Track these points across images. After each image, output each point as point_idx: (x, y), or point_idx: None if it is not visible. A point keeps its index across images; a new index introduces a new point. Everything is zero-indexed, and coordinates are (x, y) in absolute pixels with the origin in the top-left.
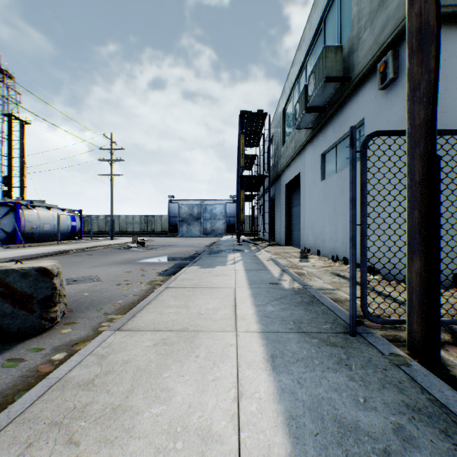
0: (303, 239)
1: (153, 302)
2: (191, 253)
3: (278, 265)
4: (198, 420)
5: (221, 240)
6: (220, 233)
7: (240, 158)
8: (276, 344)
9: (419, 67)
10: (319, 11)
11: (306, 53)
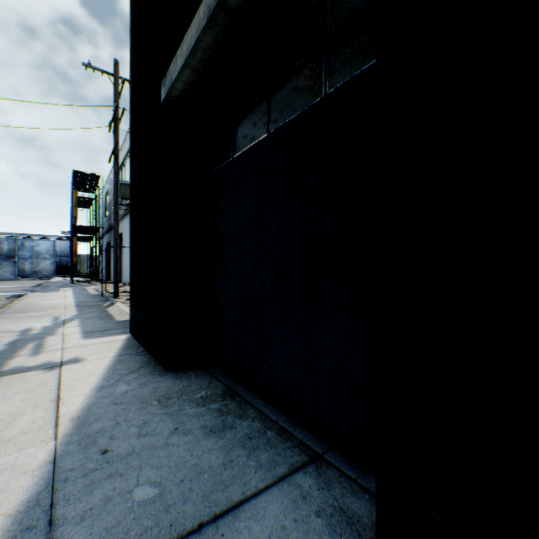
0: (124, 277)
1: (27, 298)
2: (21, 290)
3: (97, 290)
4: (58, 302)
5: (51, 281)
6: (47, 276)
7: (74, 209)
8: (79, 298)
9: (115, 236)
10: (127, 146)
11: (124, 159)
